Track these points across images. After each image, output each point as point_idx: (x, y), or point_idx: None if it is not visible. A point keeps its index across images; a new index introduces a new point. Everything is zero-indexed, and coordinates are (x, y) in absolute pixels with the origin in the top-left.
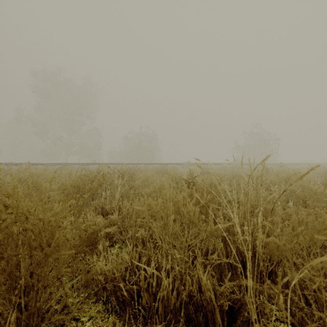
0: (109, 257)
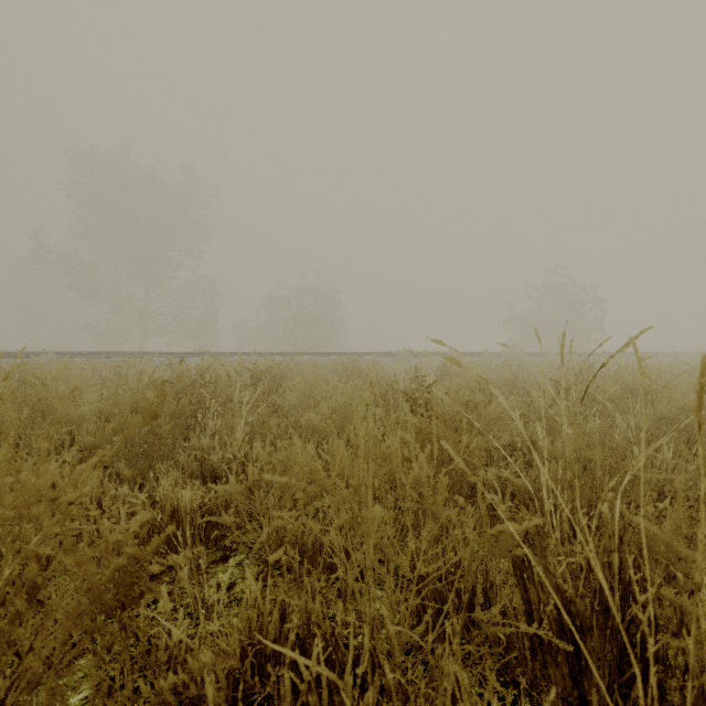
0: (206, 598)
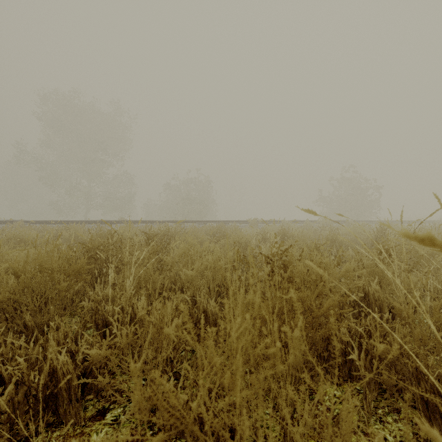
0: None
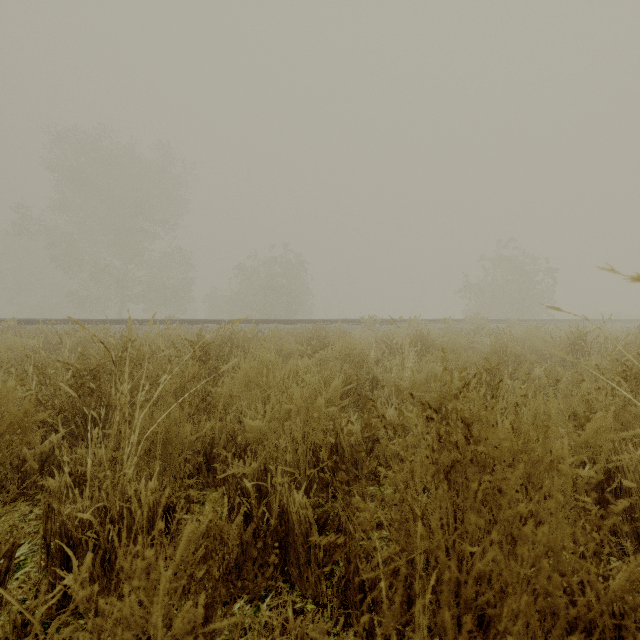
0: None
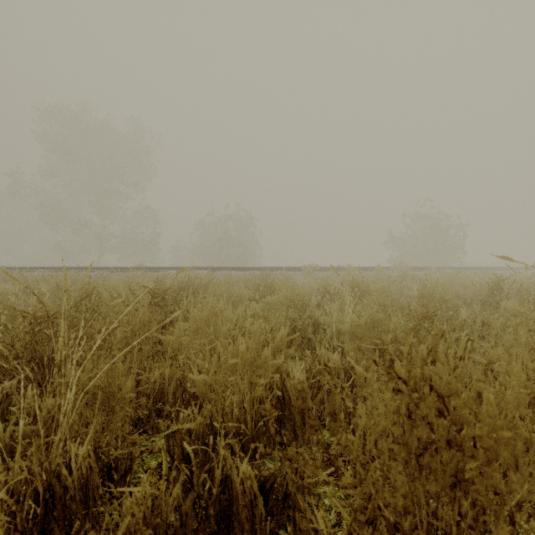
0: None
